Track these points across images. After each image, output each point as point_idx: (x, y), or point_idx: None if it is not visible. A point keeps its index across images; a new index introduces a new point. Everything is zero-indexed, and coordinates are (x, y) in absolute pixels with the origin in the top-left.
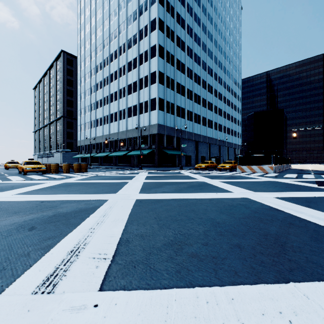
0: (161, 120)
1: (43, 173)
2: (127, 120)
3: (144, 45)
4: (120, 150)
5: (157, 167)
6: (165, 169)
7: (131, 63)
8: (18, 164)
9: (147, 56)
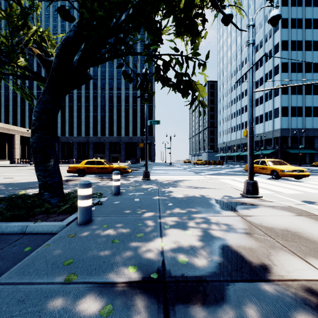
0: (285, 125)
1: (204, 165)
2: (255, 127)
3: (268, 66)
4: None
5: None
6: None
7: (258, 82)
8: (189, 161)
9: (271, 75)
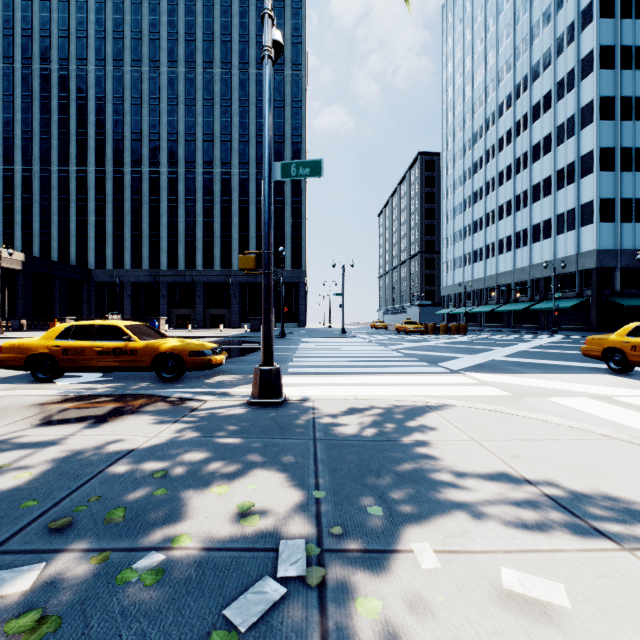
0: (607, 241)
1: (421, 334)
2: (531, 248)
3: (566, 107)
4: (517, 301)
5: (595, 331)
6: None
7: (538, 146)
8: (384, 324)
9: (572, 128)
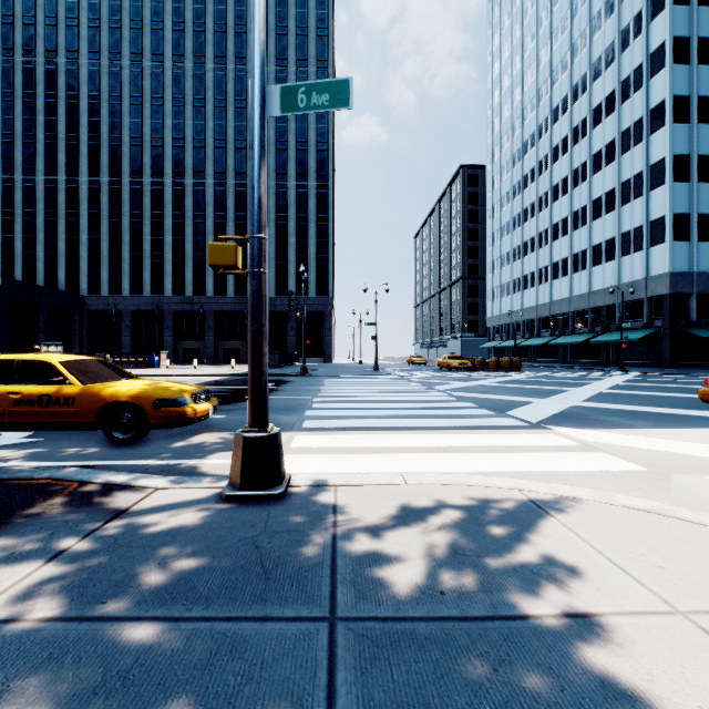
0: (681, 263)
1: (468, 370)
2: (591, 272)
3: (633, 109)
4: (575, 333)
5: (668, 367)
6: (686, 372)
7: (600, 155)
8: (423, 359)
9: (639, 132)
